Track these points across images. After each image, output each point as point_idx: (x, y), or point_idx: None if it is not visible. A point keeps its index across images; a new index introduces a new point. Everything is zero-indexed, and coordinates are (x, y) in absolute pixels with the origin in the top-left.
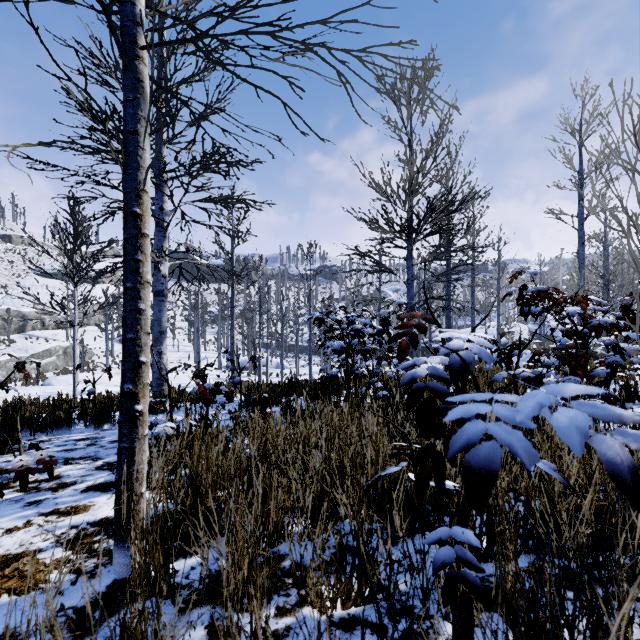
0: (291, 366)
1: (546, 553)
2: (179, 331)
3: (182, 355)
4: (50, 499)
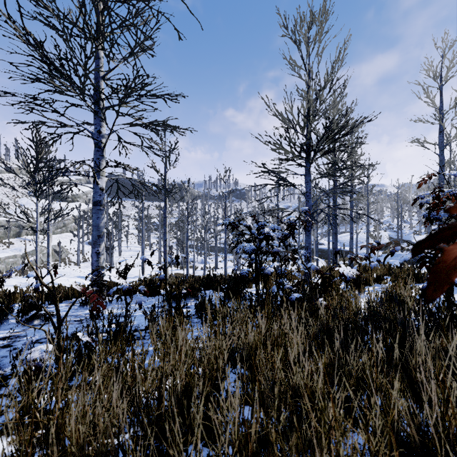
0: (212, 262)
1: None
2: (131, 236)
3: (133, 253)
4: None
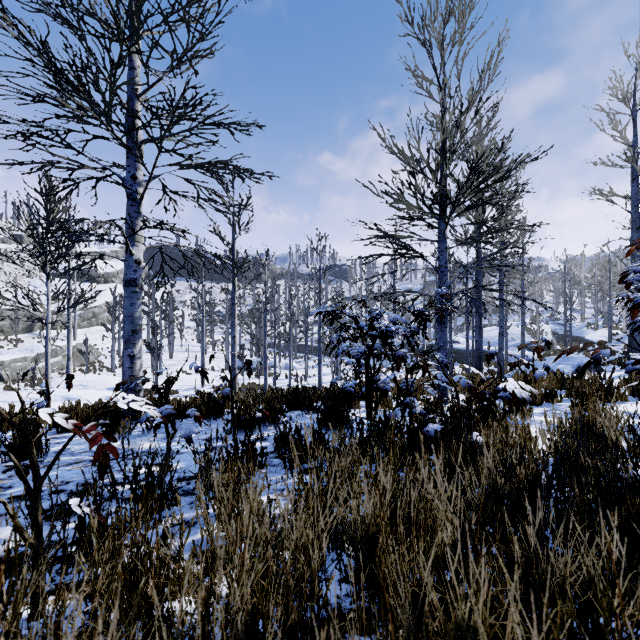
0: (300, 367)
1: None
2: (187, 331)
3: (190, 355)
4: None
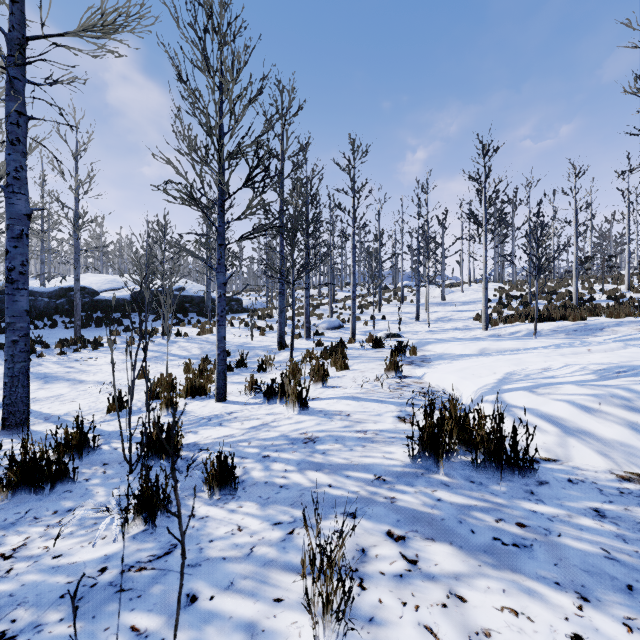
0: None
1: None
2: None
3: None
4: None
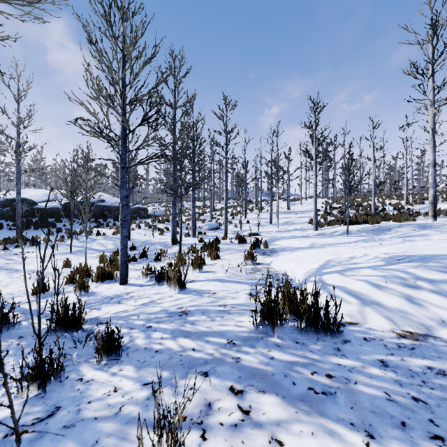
0: None
1: None
2: None
3: None
4: None
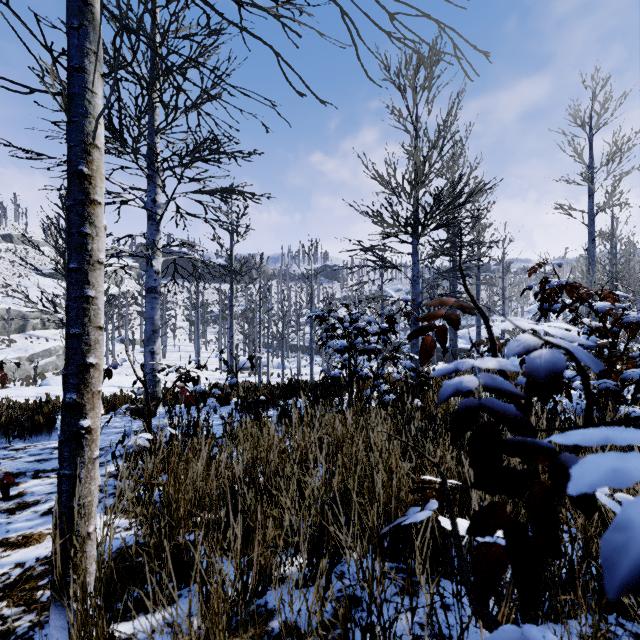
0: (292, 366)
1: (611, 612)
2: (180, 331)
3: (183, 355)
4: (2, 525)
